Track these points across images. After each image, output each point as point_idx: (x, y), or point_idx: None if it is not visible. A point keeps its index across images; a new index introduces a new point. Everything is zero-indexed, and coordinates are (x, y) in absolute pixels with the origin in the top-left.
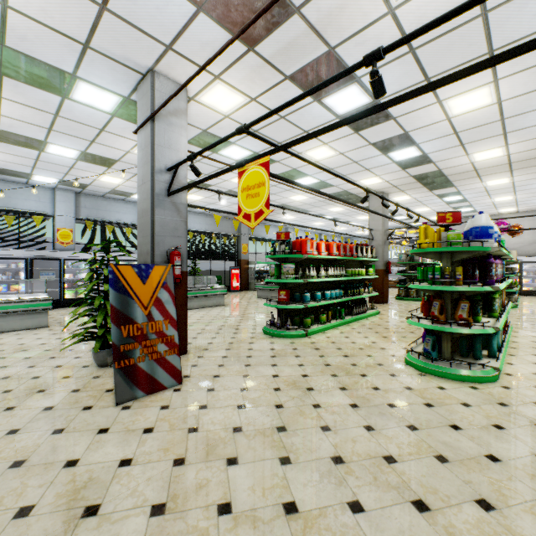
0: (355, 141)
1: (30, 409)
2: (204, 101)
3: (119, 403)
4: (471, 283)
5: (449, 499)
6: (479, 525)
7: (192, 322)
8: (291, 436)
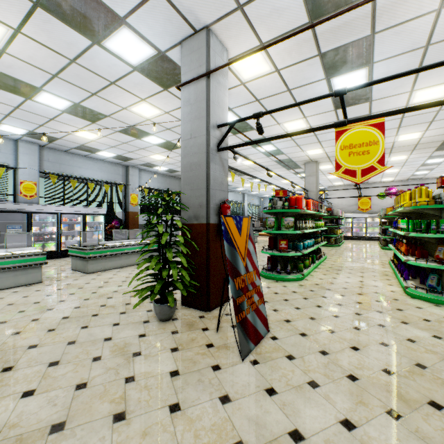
0: (329, 117)
1: (156, 377)
2: (233, 66)
3: (243, 358)
4: None
5: None
6: None
7: None
8: (439, 372)
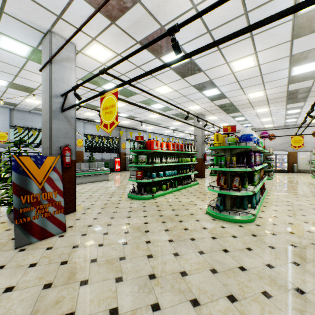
0: (183, 83)
1: None
2: (88, 54)
3: (18, 247)
4: (242, 166)
5: (212, 297)
6: (226, 312)
7: (84, 191)
8: (127, 263)
